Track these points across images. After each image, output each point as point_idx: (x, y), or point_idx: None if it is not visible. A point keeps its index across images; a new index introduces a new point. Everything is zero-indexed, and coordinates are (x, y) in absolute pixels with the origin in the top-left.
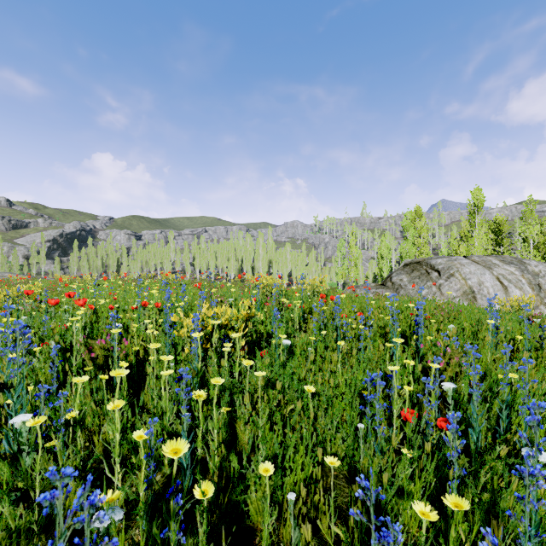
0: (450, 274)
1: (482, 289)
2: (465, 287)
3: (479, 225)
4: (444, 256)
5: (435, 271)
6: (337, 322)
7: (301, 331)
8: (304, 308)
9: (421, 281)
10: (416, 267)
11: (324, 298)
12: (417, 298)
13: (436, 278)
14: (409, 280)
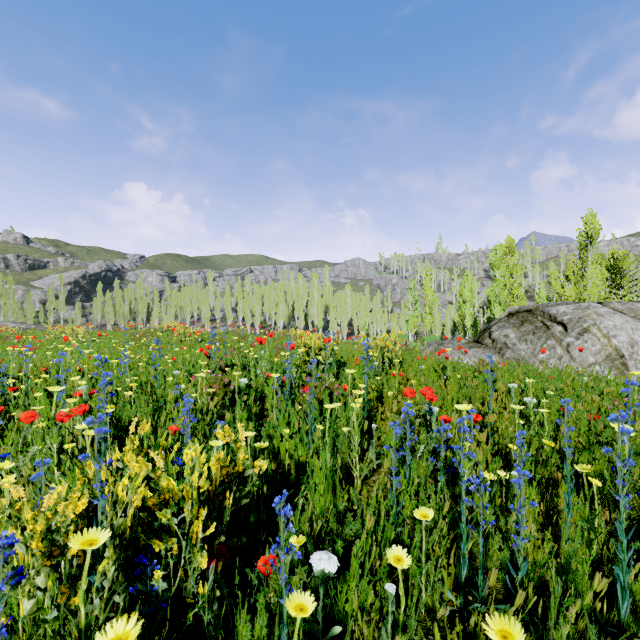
0: (584, 328)
1: (636, 352)
2: (608, 348)
3: (594, 261)
4: (567, 302)
5: (558, 324)
6: (434, 435)
7: (364, 444)
8: (370, 396)
9: (537, 338)
10: (527, 318)
11: (412, 394)
12: (533, 363)
13: (561, 334)
14: (518, 336)
